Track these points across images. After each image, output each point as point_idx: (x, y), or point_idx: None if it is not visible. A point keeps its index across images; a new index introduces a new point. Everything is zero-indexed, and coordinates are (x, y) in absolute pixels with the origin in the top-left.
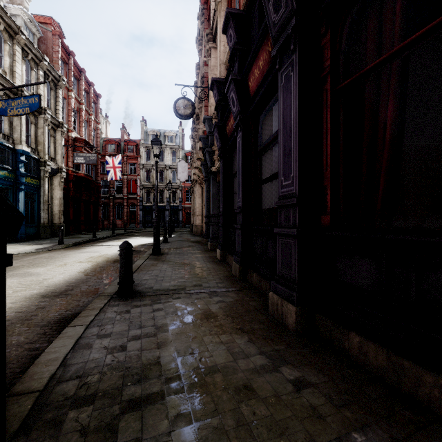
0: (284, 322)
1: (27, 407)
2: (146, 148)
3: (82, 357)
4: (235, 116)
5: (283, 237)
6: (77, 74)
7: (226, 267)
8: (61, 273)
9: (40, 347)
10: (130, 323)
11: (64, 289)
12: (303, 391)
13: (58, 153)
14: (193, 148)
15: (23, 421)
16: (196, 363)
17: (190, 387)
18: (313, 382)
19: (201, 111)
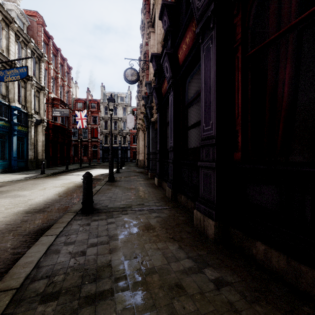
0: (206, 232)
1: (5, 302)
2: (104, 105)
3: (52, 260)
4: (168, 80)
5: (204, 169)
6: (55, 52)
7: (161, 191)
8: (41, 195)
9: (21, 252)
10: (90, 233)
11: (43, 206)
12: (222, 289)
13: (41, 109)
14: (137, 105)
15: (1, 314)
16: (139, 265)
17: (134, 285)
18: (230, 282)
19: (143, 78)
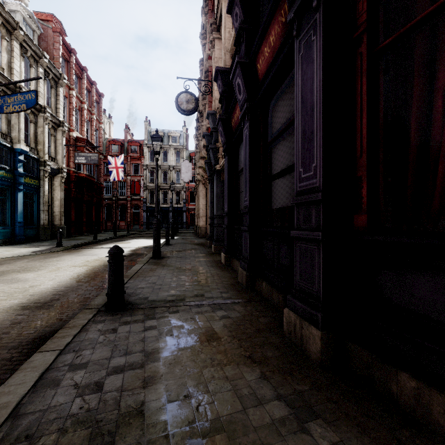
0: (305, 348)
1: None
2: (149, 149)
3: (42, 401)
4: (242, 105)
5: (302, 242)
6: (79, 72)
7: (231, 273)
8: (50, 279)
9: None
10: (114, 347)
11: (49, 298)
12: None
13: (59, 153)
14: (196, 148)
15: None
16: (192, 414)
17: None
18: None
19: (205, 108)
